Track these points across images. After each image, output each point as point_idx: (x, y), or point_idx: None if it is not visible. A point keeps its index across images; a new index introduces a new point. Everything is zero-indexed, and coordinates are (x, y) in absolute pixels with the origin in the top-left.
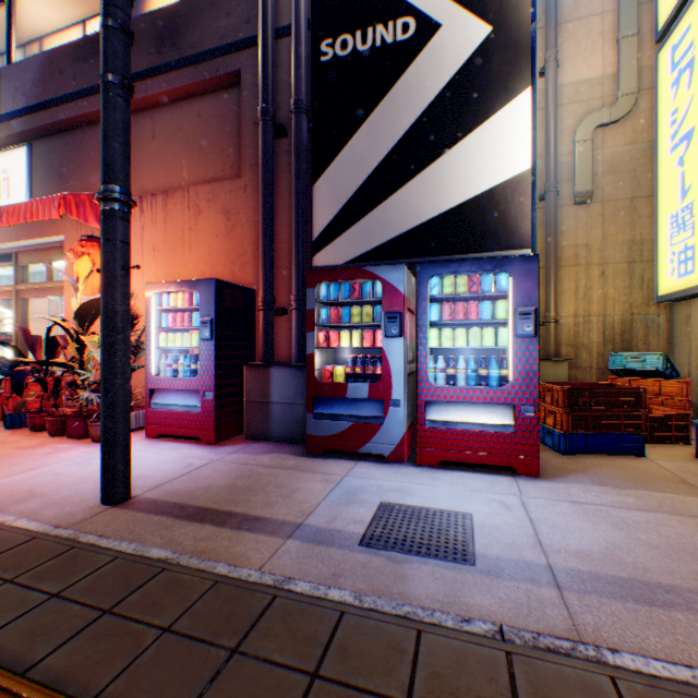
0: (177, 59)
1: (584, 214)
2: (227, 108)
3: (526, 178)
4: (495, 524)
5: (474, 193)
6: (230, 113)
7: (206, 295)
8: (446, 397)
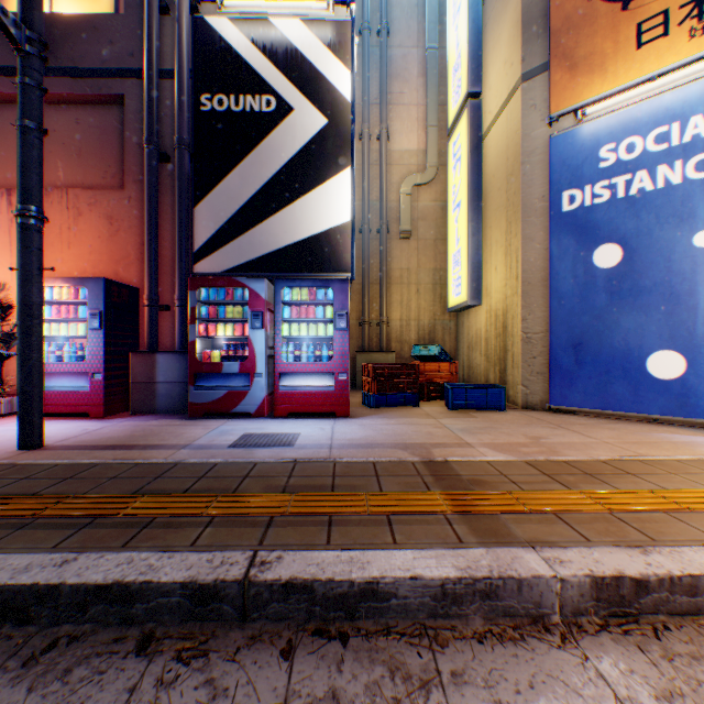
0: (54, 66)
1: (407, 247)
2: (109, 122)
3: (349, 226)
4: (312, 434)
5: (317, 232)
6: (113, 128)
7: (96, 291)
8: (294, 370)
